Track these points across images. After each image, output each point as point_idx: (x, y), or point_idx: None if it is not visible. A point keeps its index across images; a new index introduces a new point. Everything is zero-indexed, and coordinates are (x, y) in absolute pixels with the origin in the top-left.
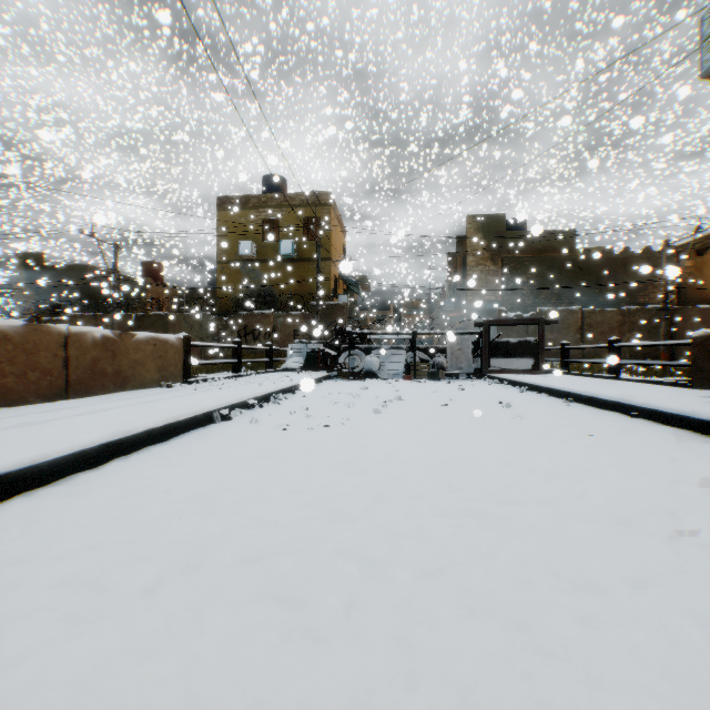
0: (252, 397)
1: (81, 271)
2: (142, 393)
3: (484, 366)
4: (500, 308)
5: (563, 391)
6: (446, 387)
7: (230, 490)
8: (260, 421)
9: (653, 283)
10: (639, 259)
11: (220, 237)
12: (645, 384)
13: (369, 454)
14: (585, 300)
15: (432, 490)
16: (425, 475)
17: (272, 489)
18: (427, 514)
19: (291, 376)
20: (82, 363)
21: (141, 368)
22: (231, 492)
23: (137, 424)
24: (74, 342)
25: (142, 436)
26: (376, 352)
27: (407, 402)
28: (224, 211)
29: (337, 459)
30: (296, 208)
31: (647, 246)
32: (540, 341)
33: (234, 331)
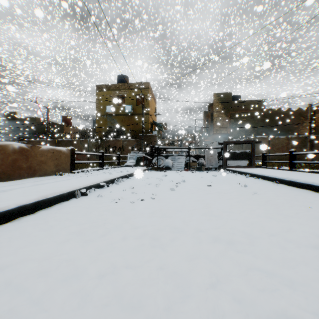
0: (103, 181)
1: (33, 120)
2: (43, 178)
3: (224, 164)
4: (229, 137)
5: (271, 177)
6: (206, 175)
7: (47, 272)
8: (103, 196)
9: (302, 125)
10: (295, 113)
11: (97, 104)
12: (313, 173)
13: (169, 224)
14: (269, 133)
15: (225, 271)
16: (214, 249)
17: (85, 270)
18: (232, 315)
19: (128, 169)
20: (6, 162)
21: (44, 165)
22: (48, 274)
23: (11, 202)
24: (0, 150)
25: (15, 211)
26: (170, 157)
27: (188, 183)
28: (99, 91)
29: (146, 231)
30: (133, 90)
31: (299, 107)
32: (253, 151)
33: (103, 147)
